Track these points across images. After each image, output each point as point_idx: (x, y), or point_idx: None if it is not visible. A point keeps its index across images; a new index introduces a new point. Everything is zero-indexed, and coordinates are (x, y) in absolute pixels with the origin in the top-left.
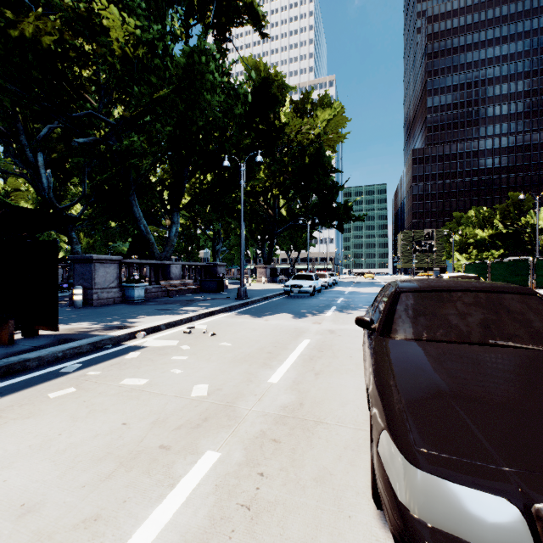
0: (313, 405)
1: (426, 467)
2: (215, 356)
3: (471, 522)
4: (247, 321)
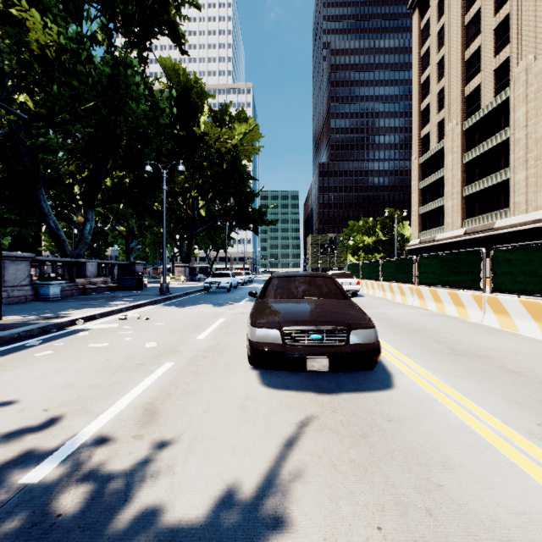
0: (225, 345)
1: (258, 327)
2: (155, 330)
3: (267, 337)
4: (173, 310)
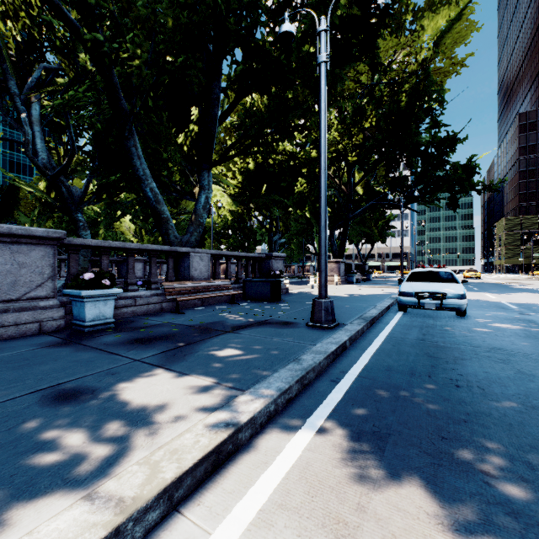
0: None
1: None
2: None
3: None
4: None
